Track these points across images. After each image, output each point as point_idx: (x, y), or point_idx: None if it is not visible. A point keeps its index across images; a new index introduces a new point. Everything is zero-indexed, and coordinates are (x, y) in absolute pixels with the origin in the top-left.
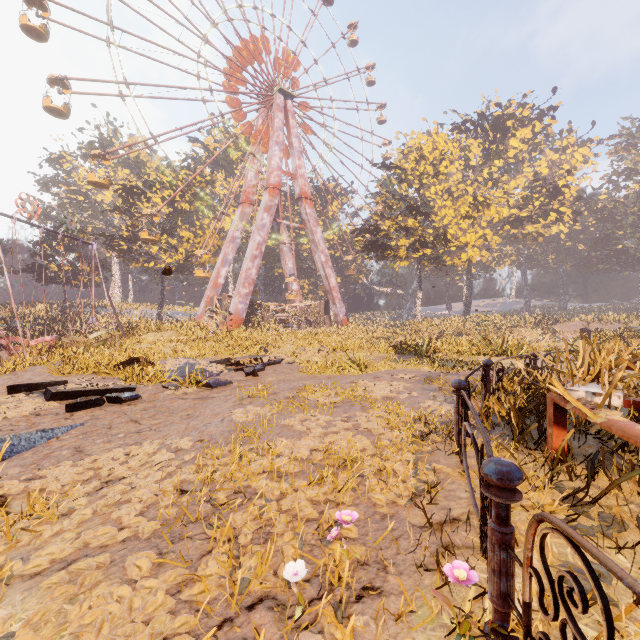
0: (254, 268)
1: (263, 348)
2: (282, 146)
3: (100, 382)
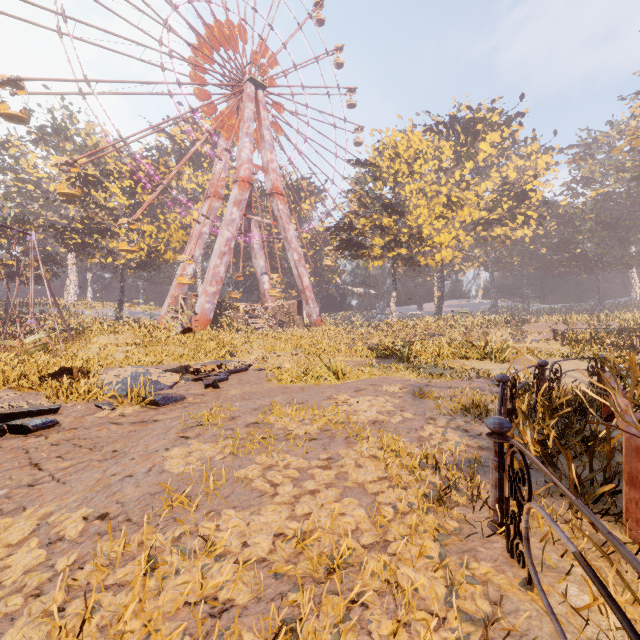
0: (222, 265)
1: (229, 352)
2: (253, 138)
3: (16, 400)
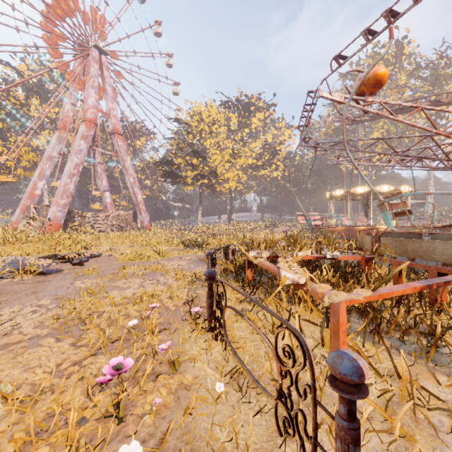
0: (72, 184)
1: (84, 246)
2: (97, 90)
3: None
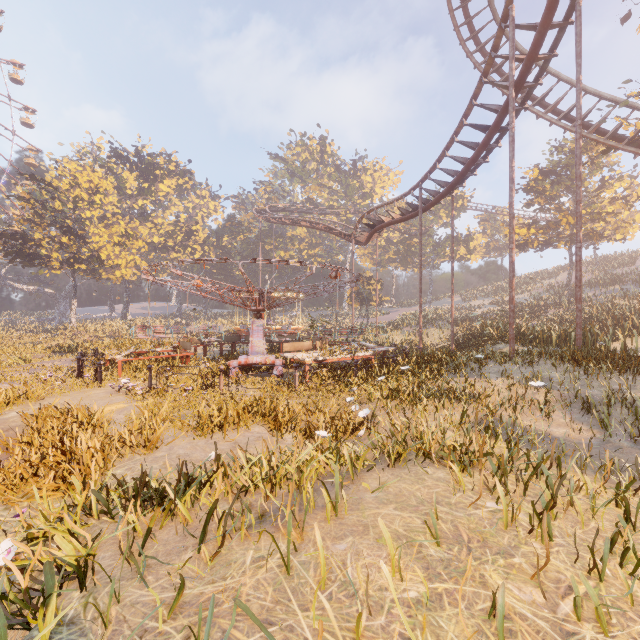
0: None
1: None
2: None
3: None
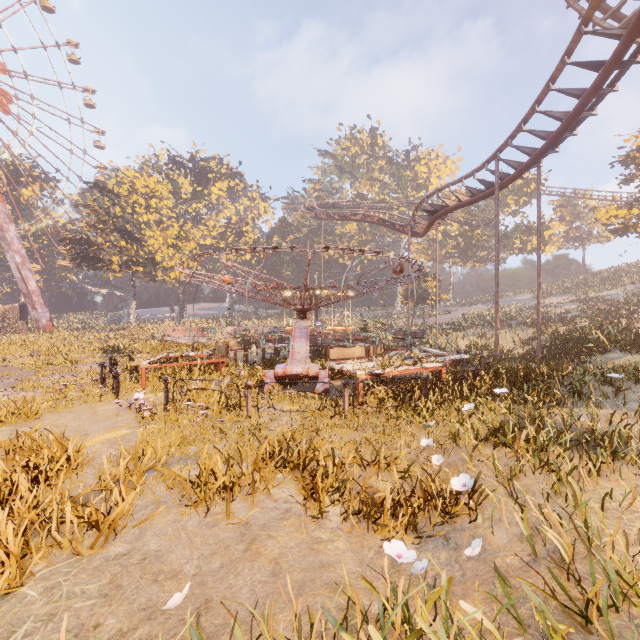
0: None
1: None
2: None
3: None
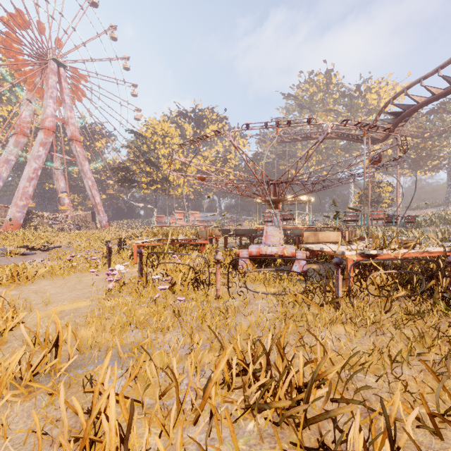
0: (31, 187)
1: (46, 241)
2: (56, 100)
3: None
